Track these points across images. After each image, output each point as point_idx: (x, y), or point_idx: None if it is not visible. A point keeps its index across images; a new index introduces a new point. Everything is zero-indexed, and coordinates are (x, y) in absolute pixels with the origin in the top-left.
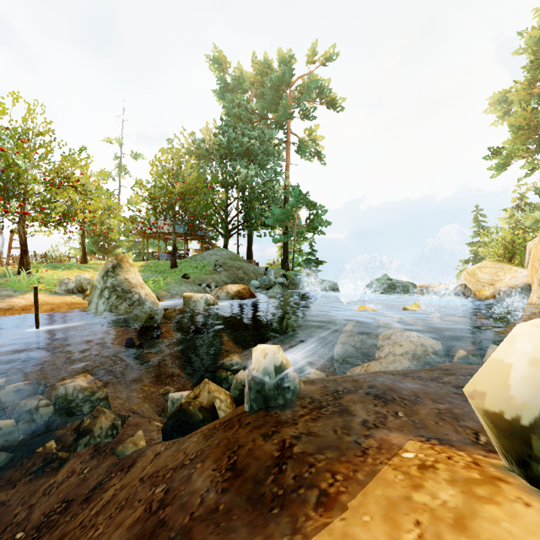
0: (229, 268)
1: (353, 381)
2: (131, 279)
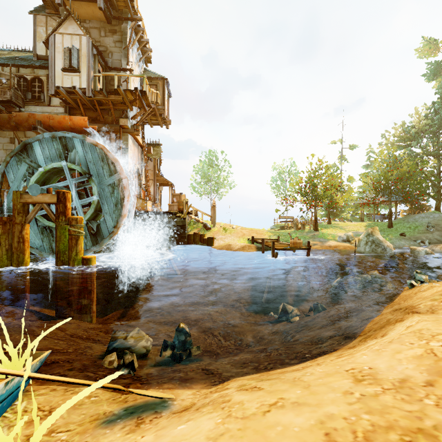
0: (441, 229)
1: None
2: (380, 238)
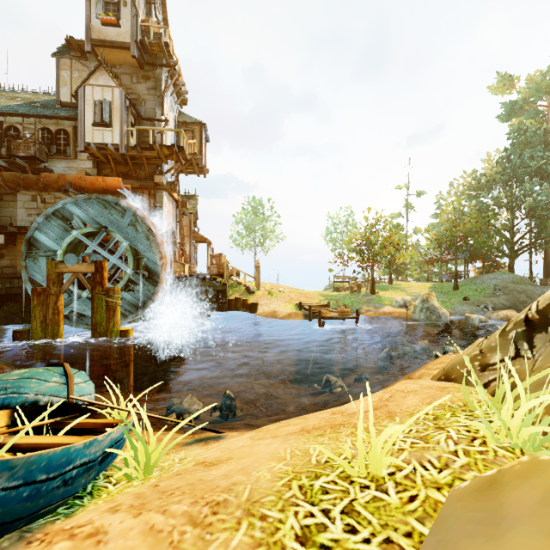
0: (508, 292)
1: None
2: (435, 304)
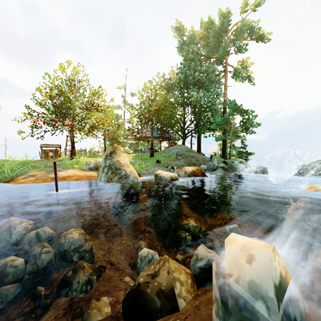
0: (185, 157)
1: None
2: (121, 161)
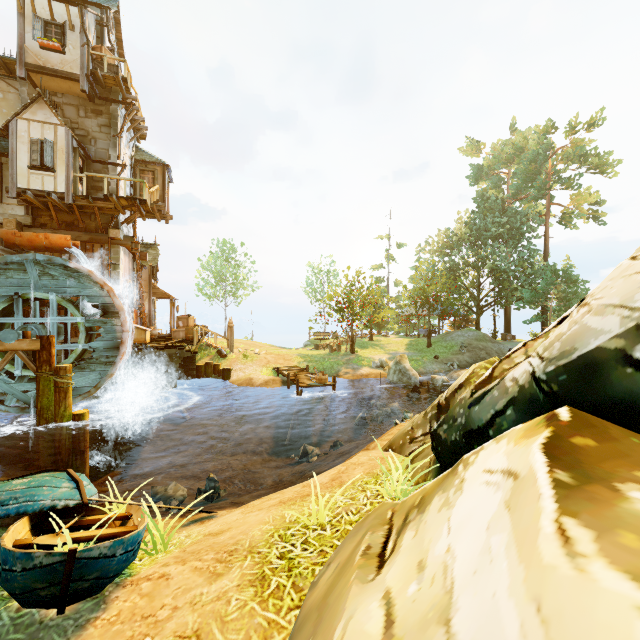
0: (472, 349)
1: None
2: (406, 366)
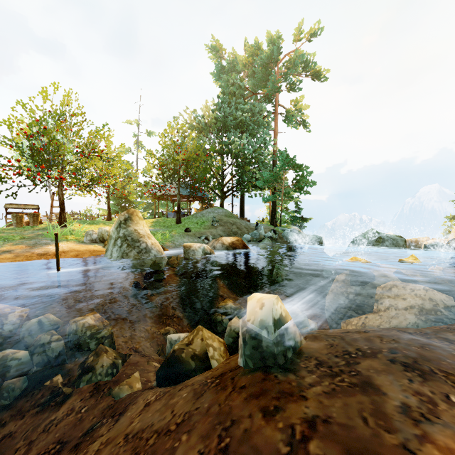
0: (224, 224)
1: (365, 341)
2: (139, 230)
